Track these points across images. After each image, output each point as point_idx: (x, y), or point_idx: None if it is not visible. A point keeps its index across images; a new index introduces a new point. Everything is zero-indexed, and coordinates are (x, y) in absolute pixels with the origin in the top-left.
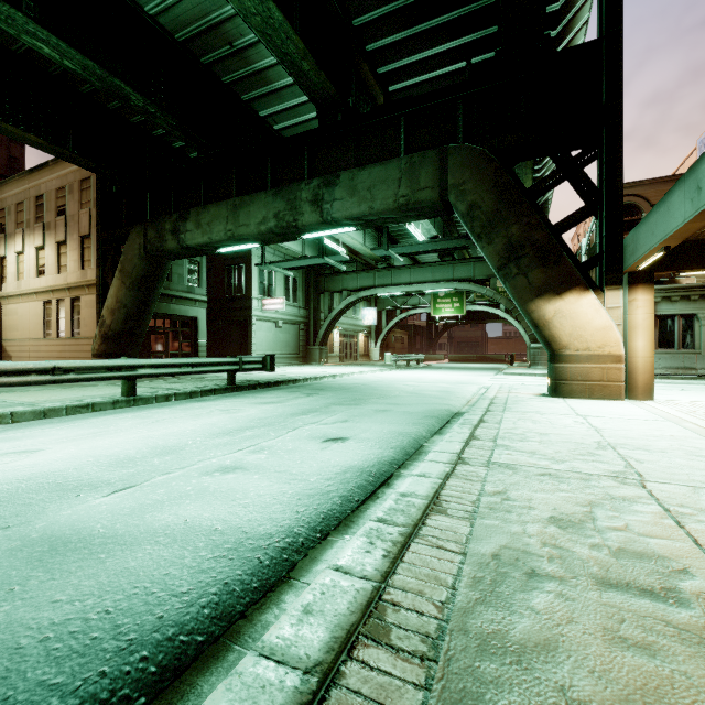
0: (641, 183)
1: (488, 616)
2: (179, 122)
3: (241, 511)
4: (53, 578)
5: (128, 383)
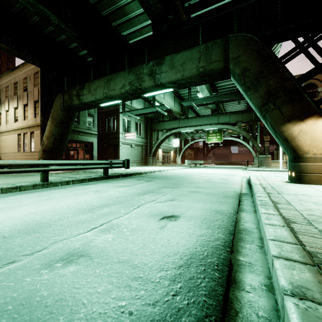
0: None
1: None
2: (78, 34)
3: None
4: None
5: (43, 174)
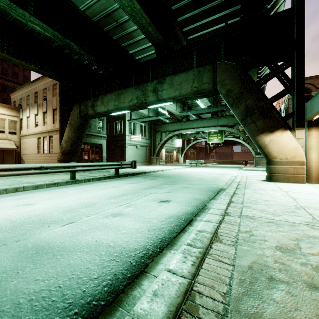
0: (311, 77)
1: (250, 303)
2: (94, 57)
3: (122, 236)
4: (36, 268)
5: (72, 174)
